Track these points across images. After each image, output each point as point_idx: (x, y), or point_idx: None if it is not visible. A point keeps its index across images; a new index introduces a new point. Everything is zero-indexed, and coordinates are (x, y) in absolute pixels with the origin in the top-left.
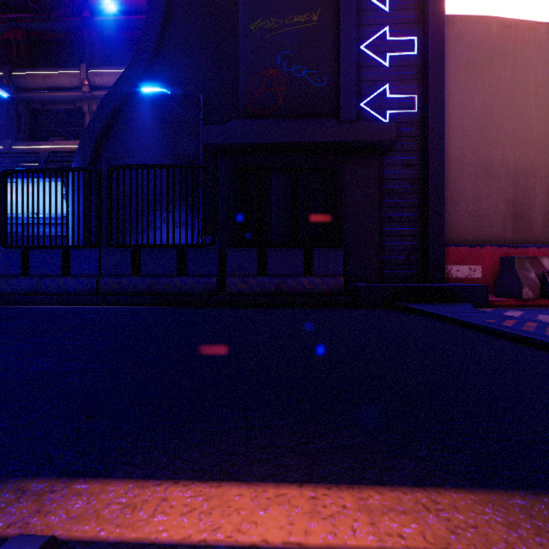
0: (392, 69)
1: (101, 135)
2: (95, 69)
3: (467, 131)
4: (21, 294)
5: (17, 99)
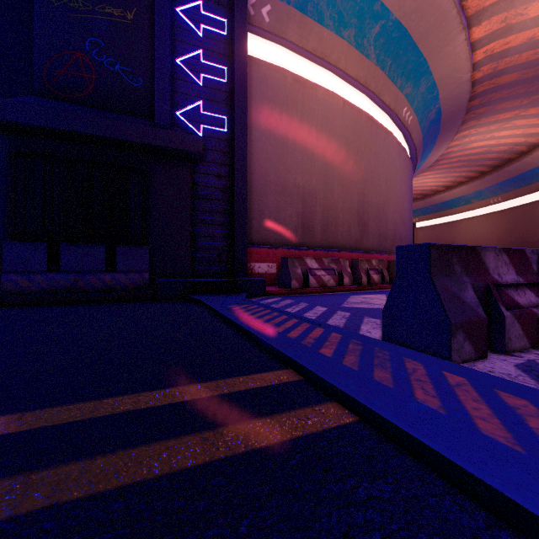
0: (206, 89)
1: None
2: None
3: (270, 156)
4: None
5: None
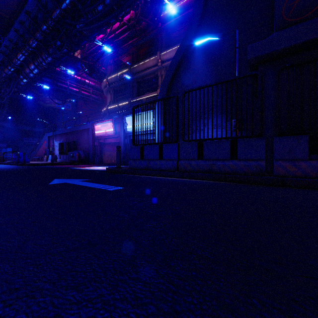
0: None
1: (170, 81)
2: (163, 52)
3: None
4: (140, 169)
5: (133, 79)
